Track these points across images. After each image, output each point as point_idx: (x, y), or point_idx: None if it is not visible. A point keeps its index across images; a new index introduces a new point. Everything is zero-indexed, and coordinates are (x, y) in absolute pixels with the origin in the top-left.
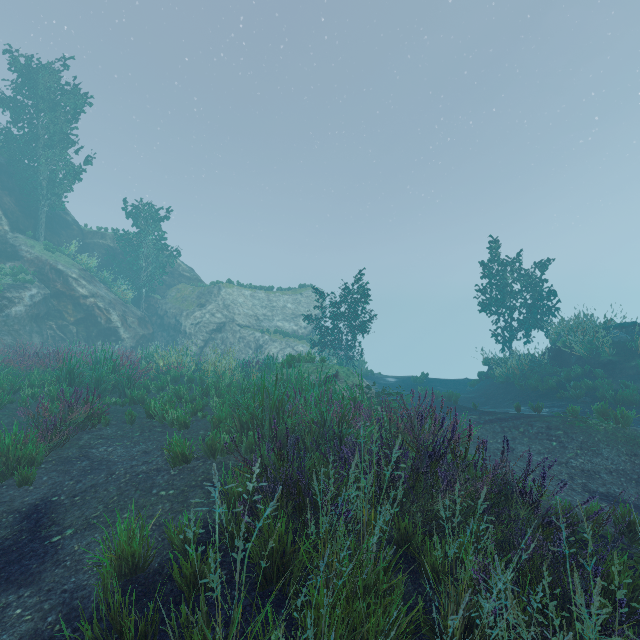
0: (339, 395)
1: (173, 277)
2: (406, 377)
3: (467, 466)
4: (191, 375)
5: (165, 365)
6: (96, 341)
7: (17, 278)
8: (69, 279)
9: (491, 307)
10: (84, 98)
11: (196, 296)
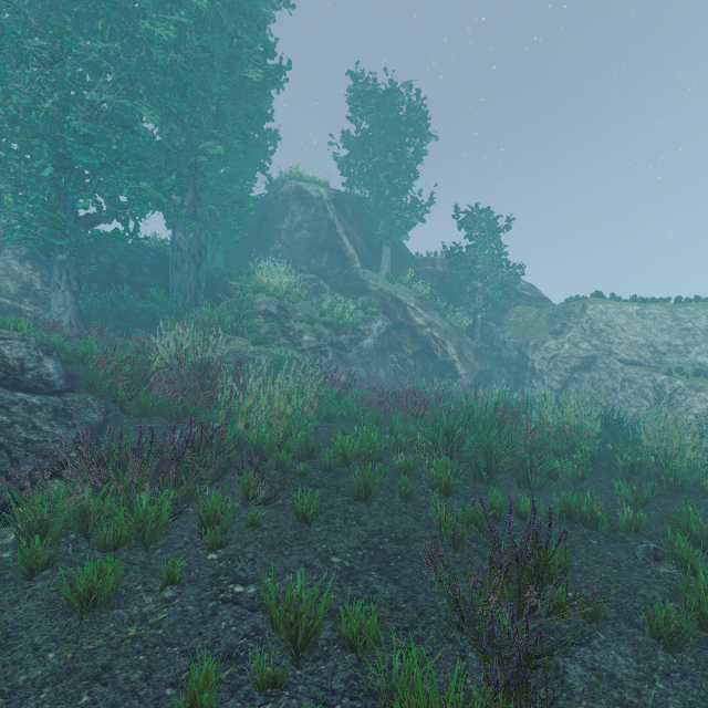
0: None
1: (508, 299)
2: None
3: None
4: (634, 458)
5: (553, 424)
6: (432, 377)
7: (367, 311)
8: (407, 309)
9: None
10: (419, 111)
11: (545, 320)
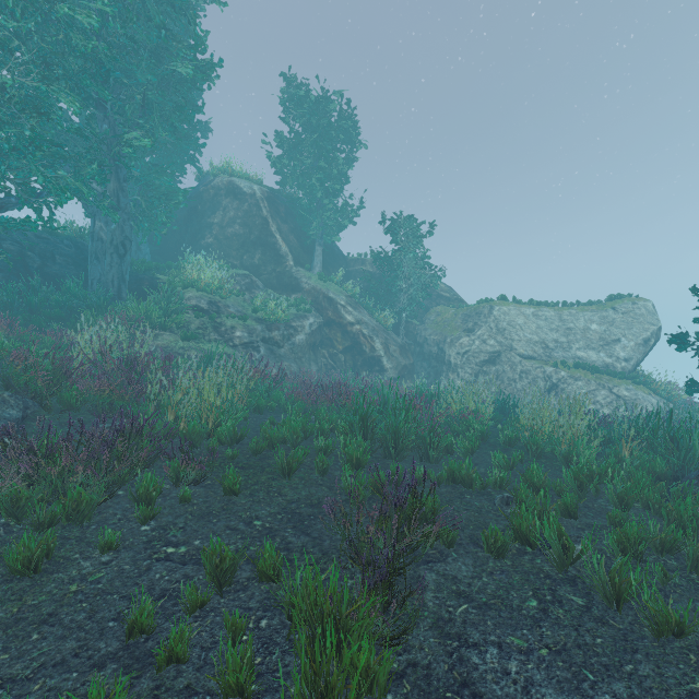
0: None
1: (430, 299)
2: None
3: None
4: (511, 434)
5: (456, 410)
6: (361, 371)
7: (299, 308)
8: (338, 306)
9: None
10: (349, 120)
11: (460, 319)
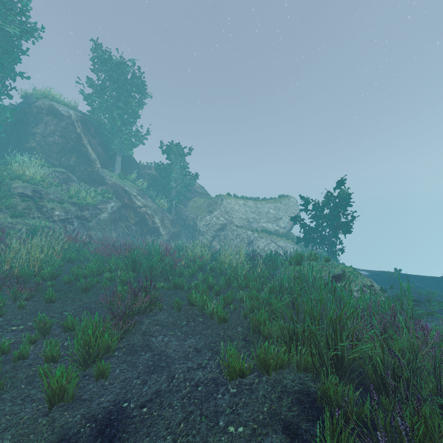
0: (376, 303)
1: (191, 193)
2: (377, 271)
3: None
4: (212, 265)
5: (192, 255)
6: (146, 236)
7: (104, 196)
8: (131, 196)
9: None
10: (139, 80)
11: (206, 205)
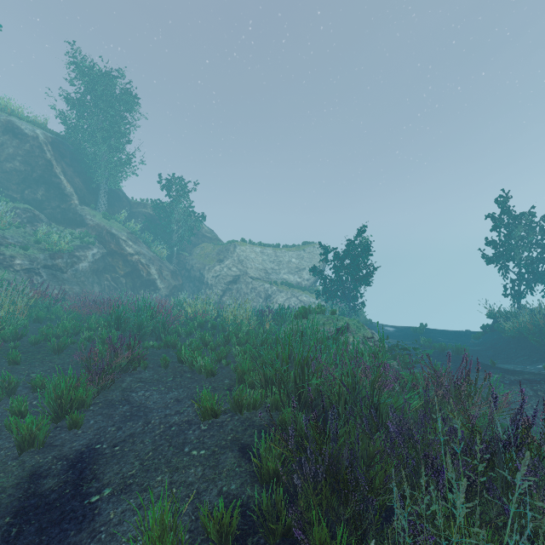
0: (358, 350)
1: (198, 237)
2: (404, 327)
3: (544, 457)
4: (214, 322)
5: (192, 312)
6: (139, 290)
7: (83, 240)
8: (120, 241)
9: (498, 261)
10: (131, 96)
11: (216, 253)
